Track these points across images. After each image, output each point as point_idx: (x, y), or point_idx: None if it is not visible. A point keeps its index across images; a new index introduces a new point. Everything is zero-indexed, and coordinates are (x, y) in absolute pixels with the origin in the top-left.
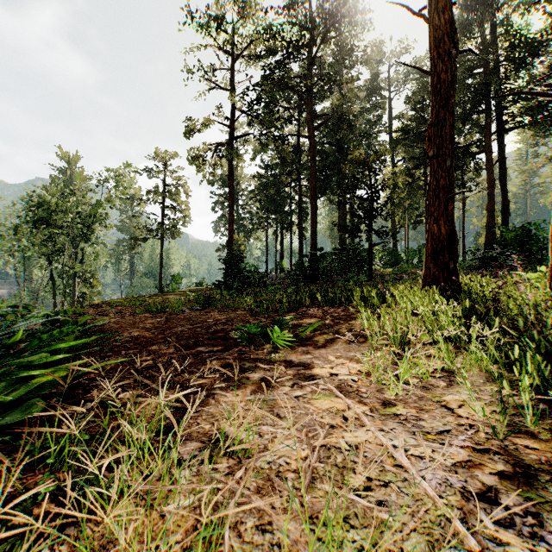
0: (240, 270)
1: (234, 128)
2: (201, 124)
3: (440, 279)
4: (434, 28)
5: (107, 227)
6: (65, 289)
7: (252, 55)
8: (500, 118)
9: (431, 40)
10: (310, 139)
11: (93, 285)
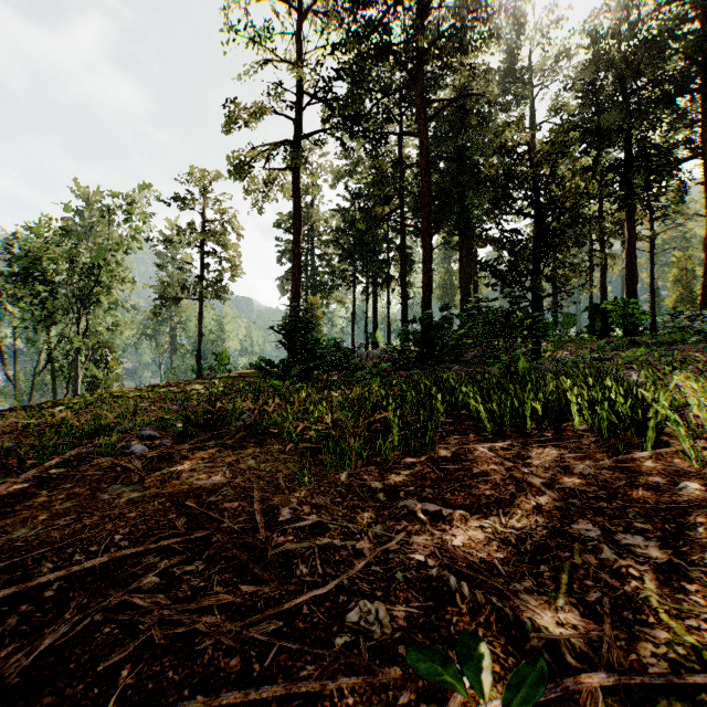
0: (307, 344)
1: (301, 120)
2: (249, 115)
3: None
4: None
5: (131, 285)
6: (68, 372)
7: (329, 8)
8: None
9: None
10: (421, 136)
11: (110, 367)
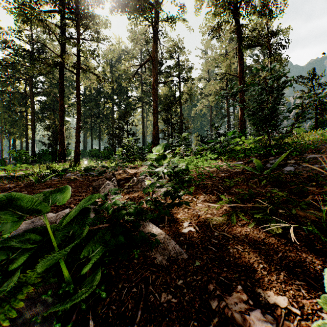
0: None
1: None
2: None
3: (60, 161)
4: (60, 103)
5: None
6: None
7: None
8: (118, 107)
9: (59, 105)
10: (31, 98)
11: None
